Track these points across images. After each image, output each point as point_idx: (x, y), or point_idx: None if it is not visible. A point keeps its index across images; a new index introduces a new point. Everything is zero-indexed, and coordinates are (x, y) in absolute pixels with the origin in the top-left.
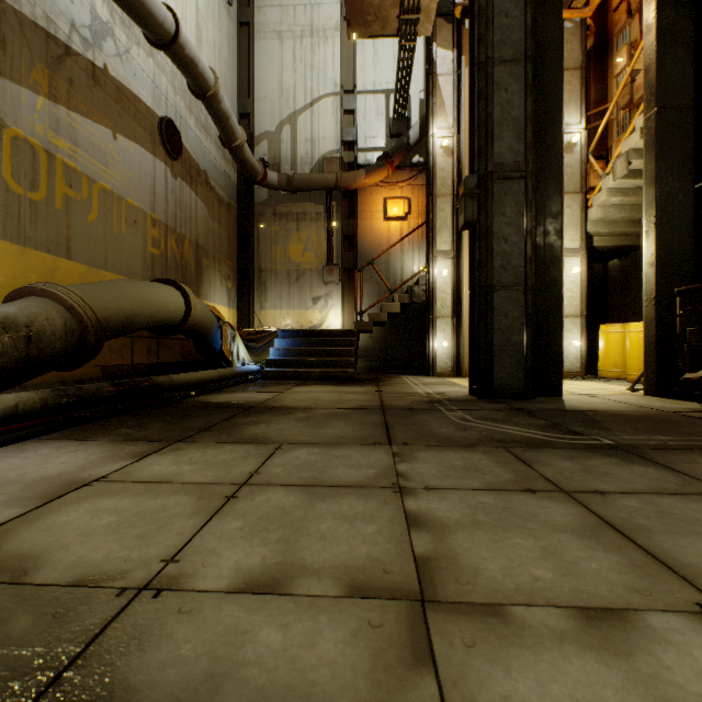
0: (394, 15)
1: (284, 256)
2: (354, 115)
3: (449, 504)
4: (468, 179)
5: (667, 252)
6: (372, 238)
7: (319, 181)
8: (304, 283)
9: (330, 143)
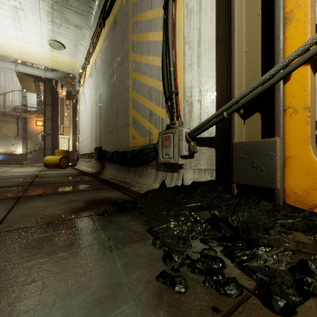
0: (35, 91)
1: (1, 132)
2: (26, 98)
3: (25, 166)
4: (42, 134)
5: (74, 146)
6: (32, 130)
7: (14, 114)
8: (9, 140)
9: (18, 103)
